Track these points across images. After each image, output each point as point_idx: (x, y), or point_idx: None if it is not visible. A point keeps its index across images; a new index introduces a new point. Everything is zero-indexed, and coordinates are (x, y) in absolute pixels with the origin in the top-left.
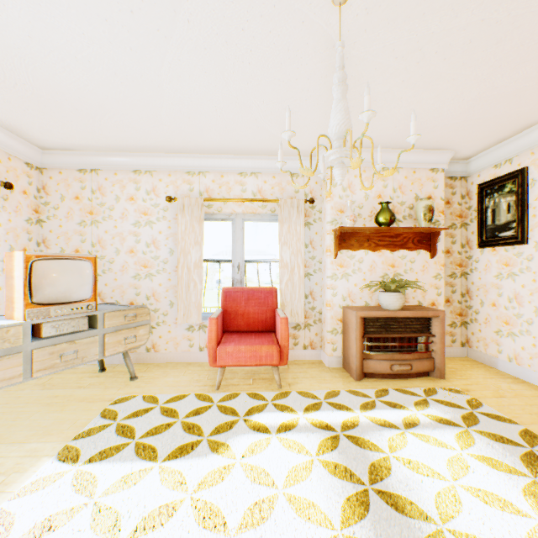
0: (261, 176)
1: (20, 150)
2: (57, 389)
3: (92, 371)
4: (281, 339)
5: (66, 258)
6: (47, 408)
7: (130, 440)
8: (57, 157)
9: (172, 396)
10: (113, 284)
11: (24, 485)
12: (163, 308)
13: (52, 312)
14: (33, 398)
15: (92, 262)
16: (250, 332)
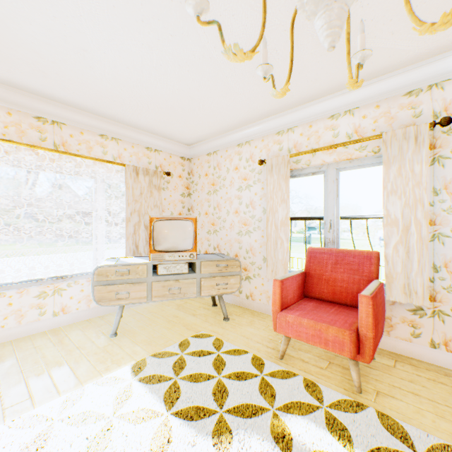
0: (357, 112)
1: (176, 150)
2: (181, 311)
3: (209, 303)
4: (359, 324)
5: (175, 219)
6: (165, 324)
7: (176, 375)
8: (196, 149)
9: (237, 347)
10: (225, 238)
11: (106, 376)
12: (257, 262)
13: (166, 257)
14: (167, 313)
15: (193, 222)
16: (334, 303)
